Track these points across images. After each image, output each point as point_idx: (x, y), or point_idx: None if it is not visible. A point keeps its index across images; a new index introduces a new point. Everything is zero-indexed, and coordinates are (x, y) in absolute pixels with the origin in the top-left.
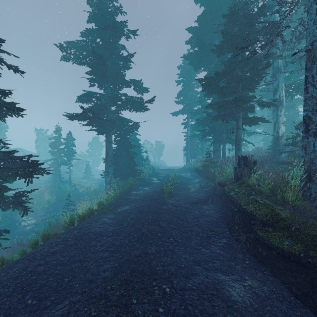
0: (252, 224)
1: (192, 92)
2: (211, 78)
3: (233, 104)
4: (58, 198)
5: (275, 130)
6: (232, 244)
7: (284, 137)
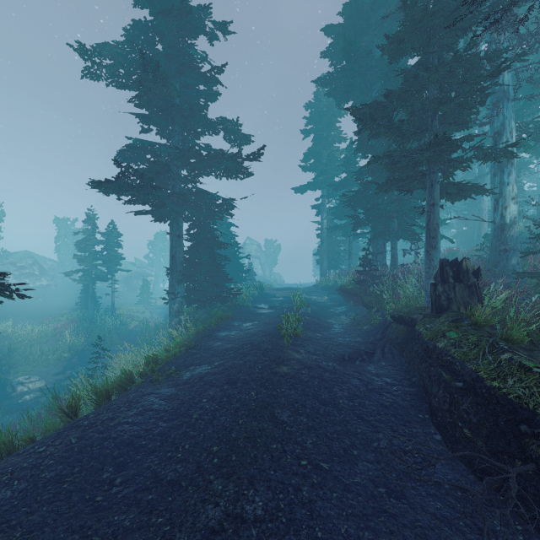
0: (523, 434)
1: (331, 150)
2: (377, 105)
3: (428, 152)
4: (90, 340)
5: (496, 212)
6: (471, 490)
7: (515, 225)
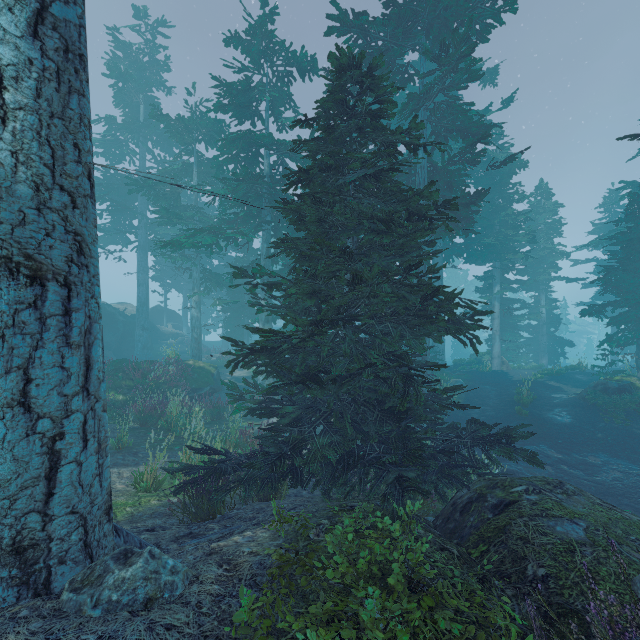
0: None
1: None
2: None
3: None
4: None
5: None
6: None
7: None
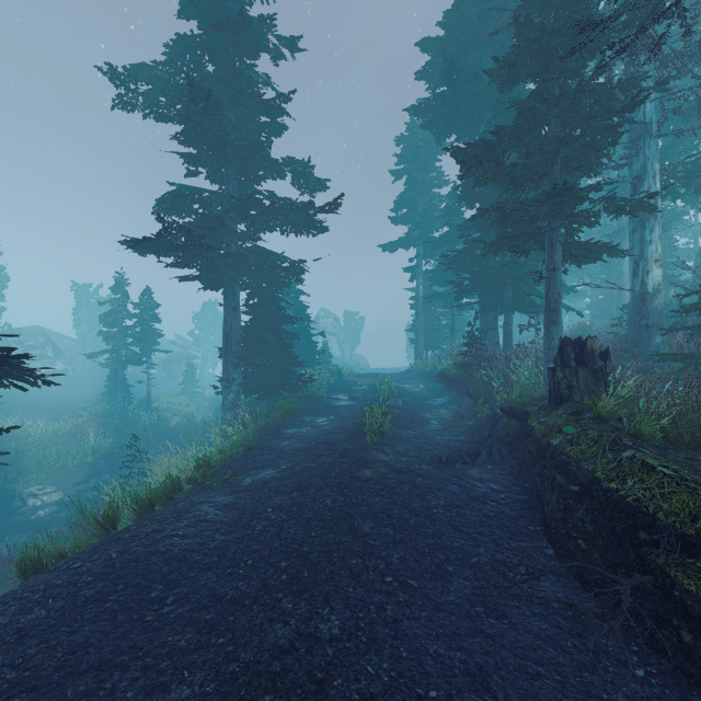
0: (642, 542)
1: (430, 197)
2: (484, 145)
3: (545, 205)
4: (119, 441)
5: (636, 278)
6: (580, 607)
7: (659, 295)
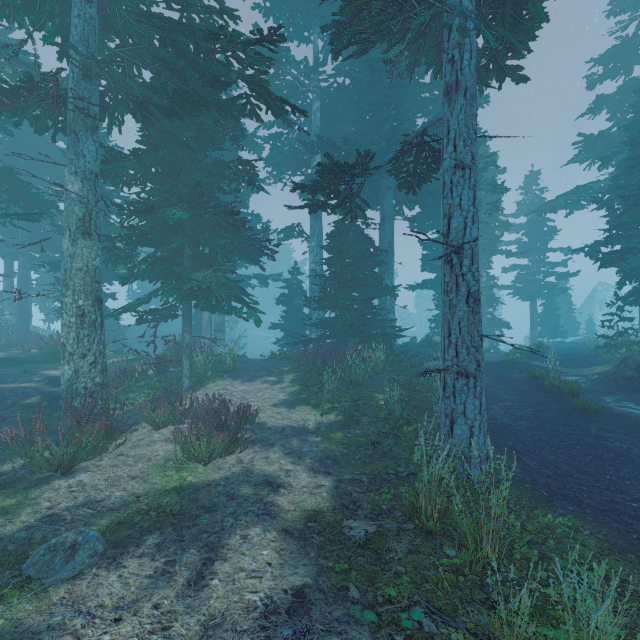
0: None
1: None
2: None
3: None
4: None
5: None
6: None
7: None
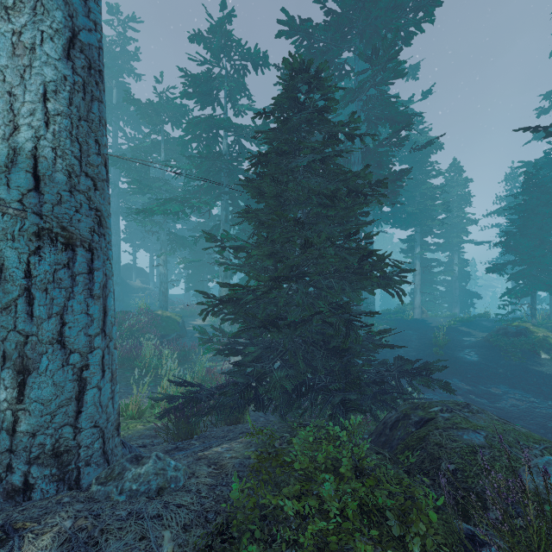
0: None
1: None
2: None
3: None
4: None
5: None
6: None
7: None
